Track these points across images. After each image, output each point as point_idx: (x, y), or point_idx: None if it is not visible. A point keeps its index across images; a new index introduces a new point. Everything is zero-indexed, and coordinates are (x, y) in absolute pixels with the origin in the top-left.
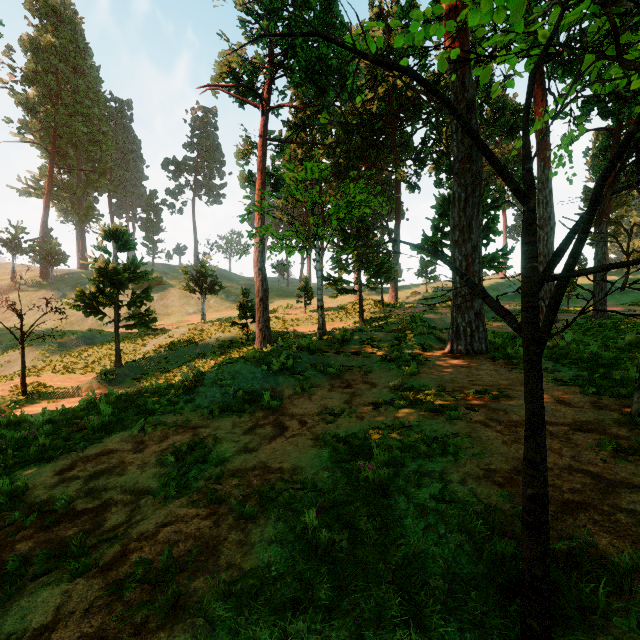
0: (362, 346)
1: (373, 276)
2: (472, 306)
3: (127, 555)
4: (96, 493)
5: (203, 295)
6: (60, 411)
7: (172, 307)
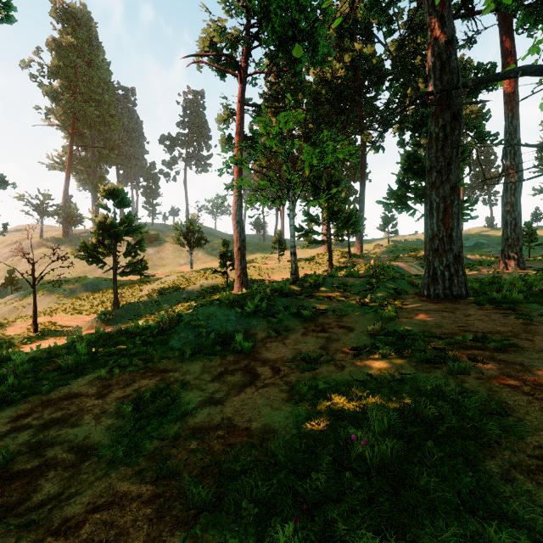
0: (334, 290)
1: (341, 227)
2: (450, 249)
3: None
4: (41, 448)
5: (191, 248)
6: (47, 349)
7: (167, 259)
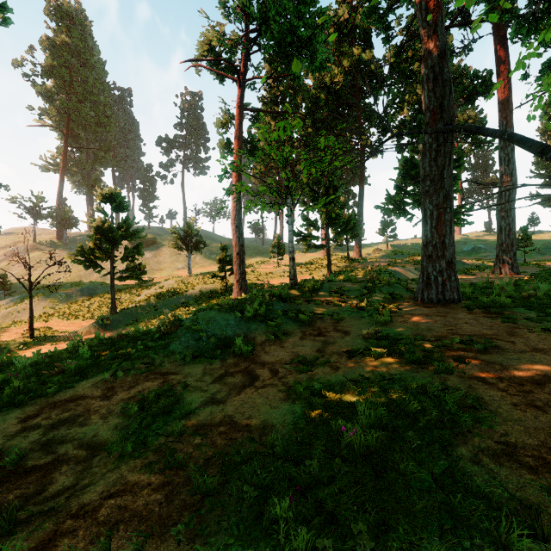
0: (332, 295)
1: (340, 232)
2: (443, 255)
3: (56, 540)
4: (52, 446)
5: (189, 252)
6: (48, 354)
7: (164, 263)
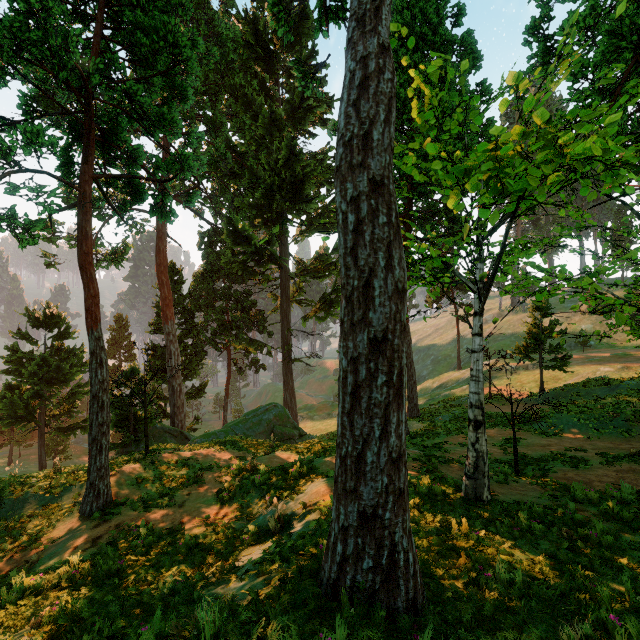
0: None
1: None
2: None
3: None
4: None
5: None
6: (490, 413)
7: None
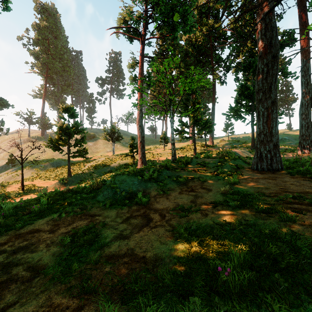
0: (198, 166)
1: (201, 129)
2: (271, 140)
3: None
4: (9, 267)
5: (113, 142)
6: (25, 201)
7: (99, 148)
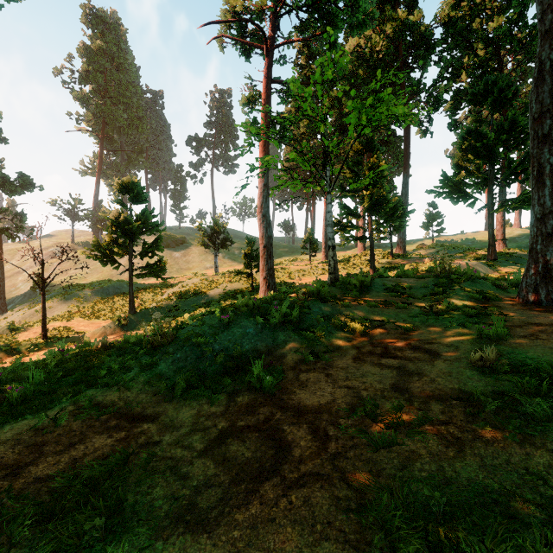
0: (387, 294)
1: (385, 221)
2: None
3: None
4: None
5: (216, 250)
6: (16, 366)
7: (193, 263)
